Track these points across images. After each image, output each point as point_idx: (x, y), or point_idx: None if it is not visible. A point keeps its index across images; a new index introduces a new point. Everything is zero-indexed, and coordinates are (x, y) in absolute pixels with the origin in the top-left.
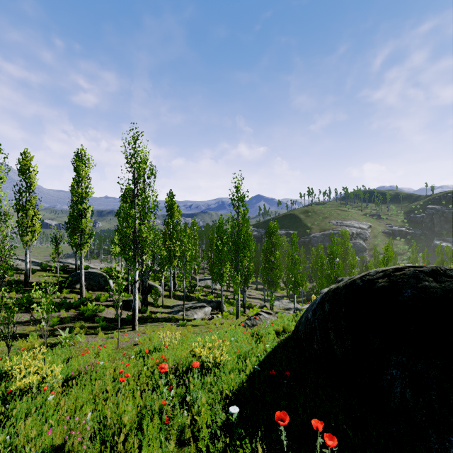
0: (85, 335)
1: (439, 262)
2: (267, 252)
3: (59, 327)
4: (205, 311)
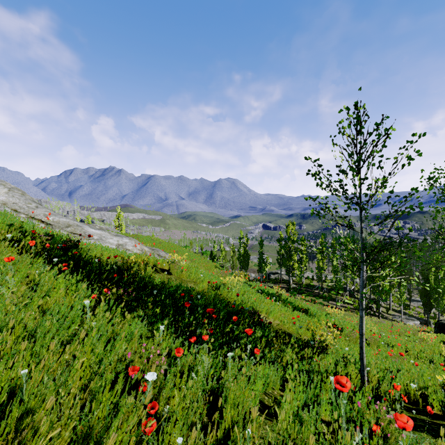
0: None
1: None
2: None
3: (350, 310)
4: (415, 322)
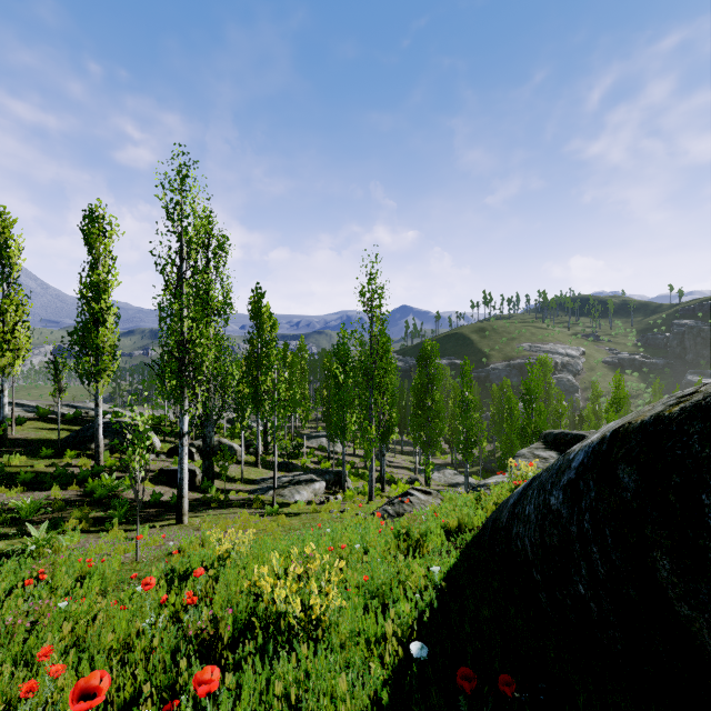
0: (85, 534)
1: None
2: (420, 391)
3: (39, 518)
4: (315, 488)
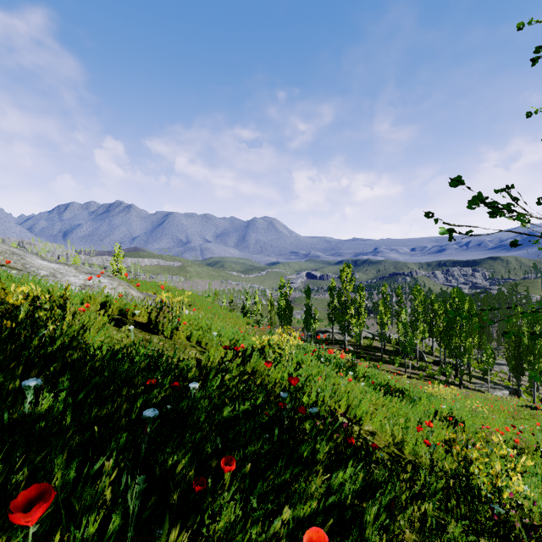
0: None
1: None
2: None
3: (423, 378)
4: (503, 392)
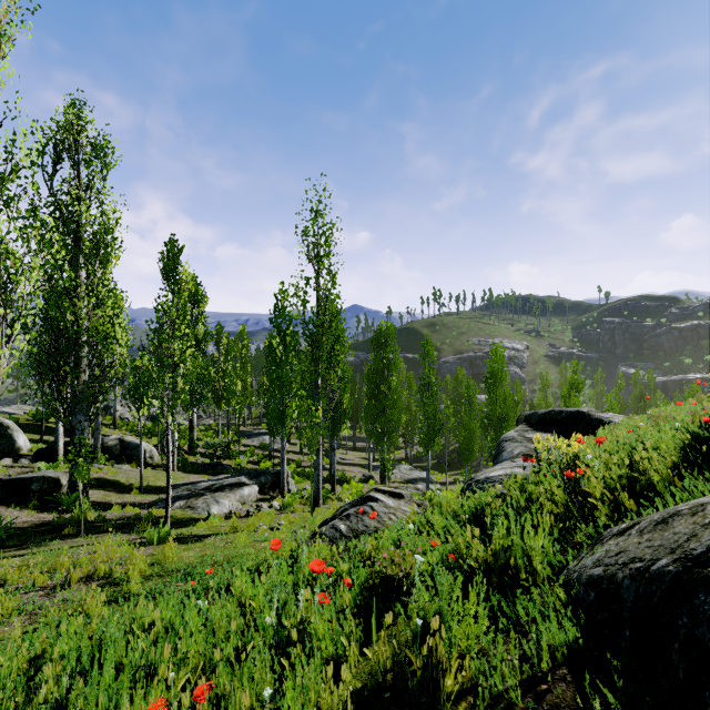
0: None
1: (636, 396)
2: (374, 377)
3: None
4: (243, 494)
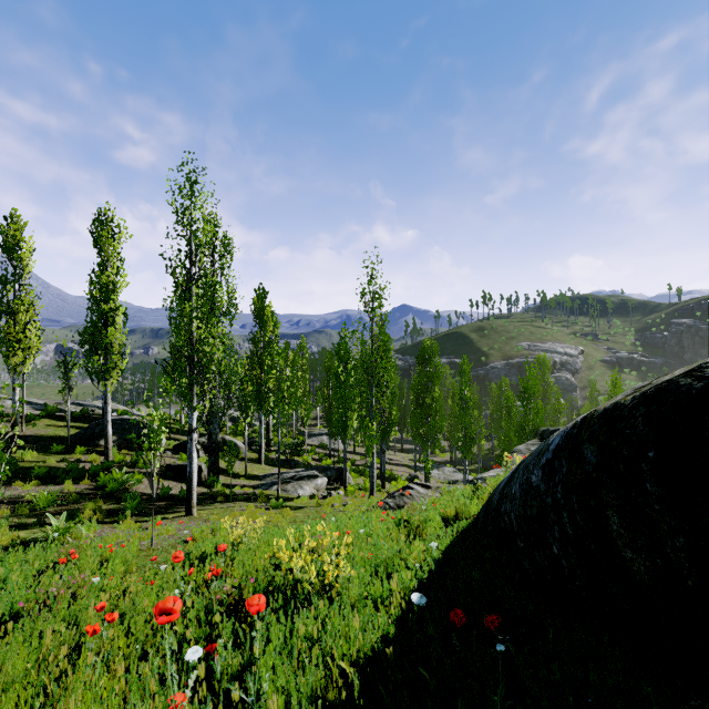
0: (100, 525)
1: None
2: (419, 389)
3: (56, 510)
4: (317, 483)
